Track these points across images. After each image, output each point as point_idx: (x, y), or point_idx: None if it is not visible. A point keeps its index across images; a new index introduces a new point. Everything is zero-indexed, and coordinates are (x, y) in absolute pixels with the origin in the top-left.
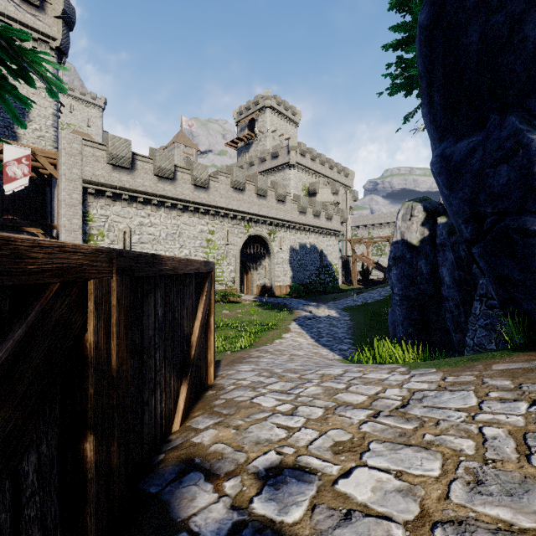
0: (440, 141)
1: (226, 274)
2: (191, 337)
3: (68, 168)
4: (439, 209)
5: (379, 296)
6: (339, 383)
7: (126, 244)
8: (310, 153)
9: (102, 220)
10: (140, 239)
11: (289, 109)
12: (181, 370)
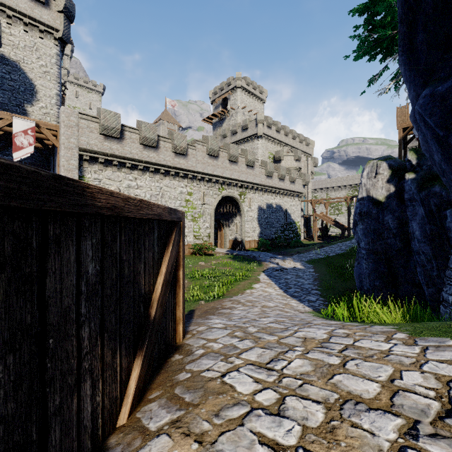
0: (424, 84)
1: (202, 230)
2: (152, 296)
3: (66, 138)
4: (404, 167)
5: (340, 250)
6: (330, 356)
7: None
8: (275, 125)
9: (96, 183)
10: None
11: (257, 88)
12: (134, 339)
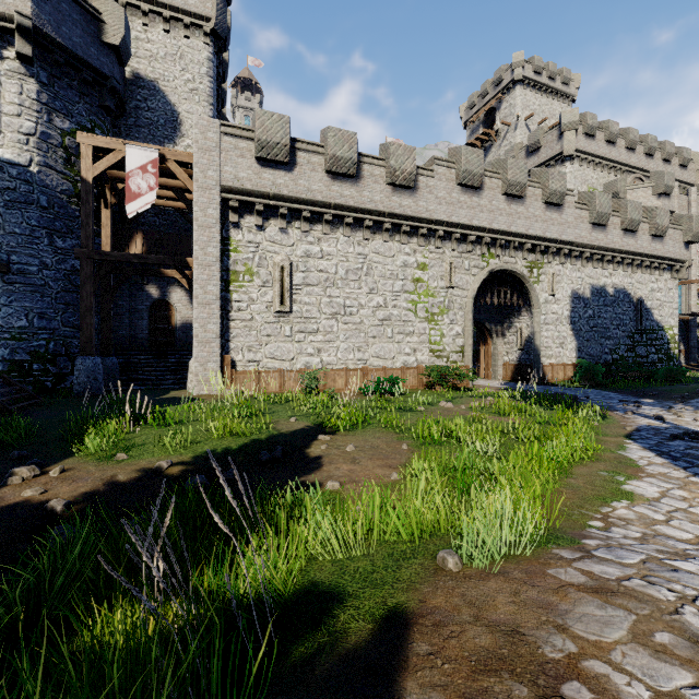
0: None
1: (448, 339)
2: None
3: (201, 171)
4: None
5: None
6: None
7: (285, 286)
8: (604, 130)
9: (250, 250)
10: (305, 280)
11: (556, 75)
12: None
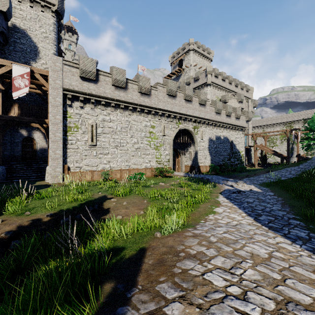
0: None
1: (163, 156)
2: None
3: (53, 80)
4: None
5: (291, 174)
6: None
7: (93, 134)
8: (221, 75)
9: (77, 117)
10: (103, 131)
11: (205, 50)
12: None
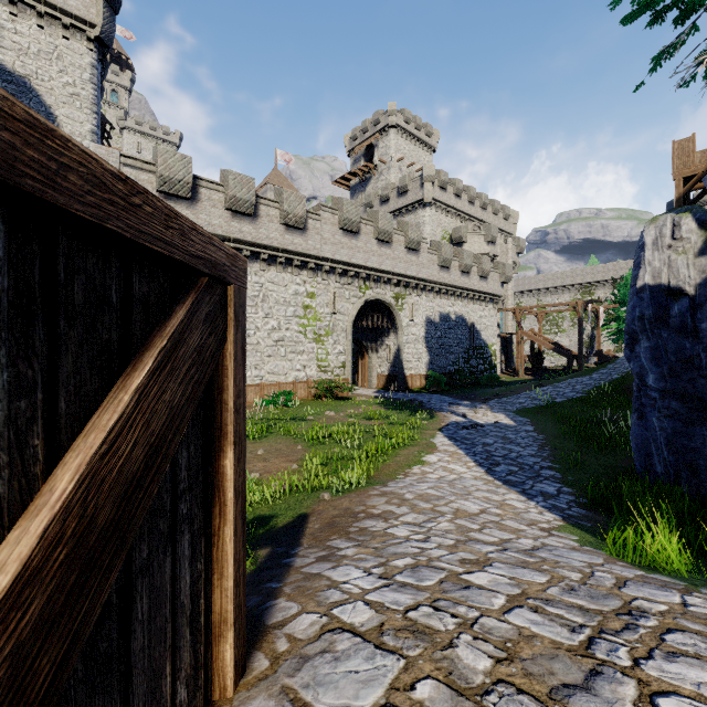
0: None
1: (332, 357)
2: None
3: None
4: None
5: (574, 391)
6: None
7: None
8: (453, 186)
9: None
10: None
11: (422, 128)
12: None
